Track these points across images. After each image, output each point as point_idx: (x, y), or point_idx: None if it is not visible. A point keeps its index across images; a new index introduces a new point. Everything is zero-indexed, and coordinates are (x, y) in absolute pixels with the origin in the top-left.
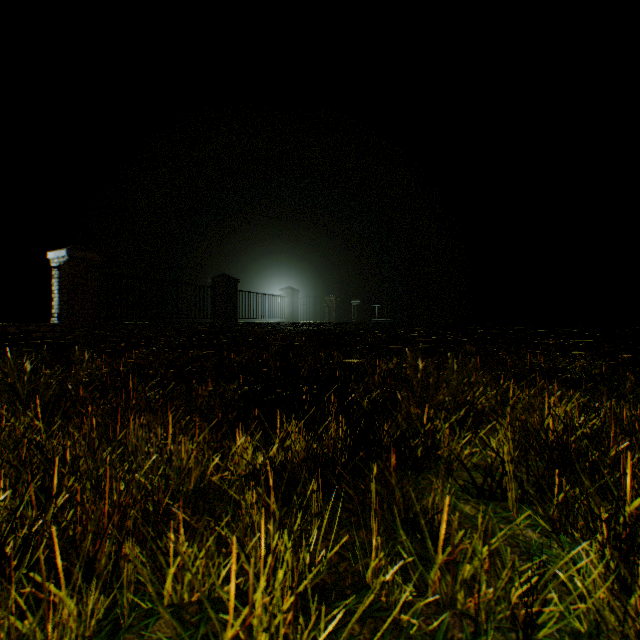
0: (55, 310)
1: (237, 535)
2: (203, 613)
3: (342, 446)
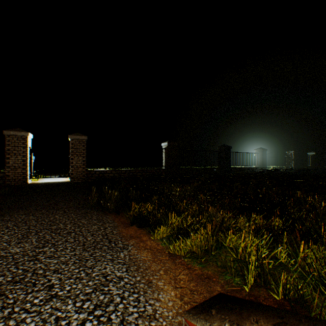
0: (163, 164)
1: (243, 240)
2: (237, 250)
3: (278, 228)
